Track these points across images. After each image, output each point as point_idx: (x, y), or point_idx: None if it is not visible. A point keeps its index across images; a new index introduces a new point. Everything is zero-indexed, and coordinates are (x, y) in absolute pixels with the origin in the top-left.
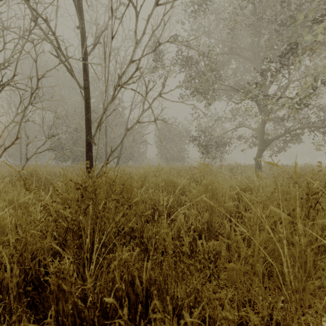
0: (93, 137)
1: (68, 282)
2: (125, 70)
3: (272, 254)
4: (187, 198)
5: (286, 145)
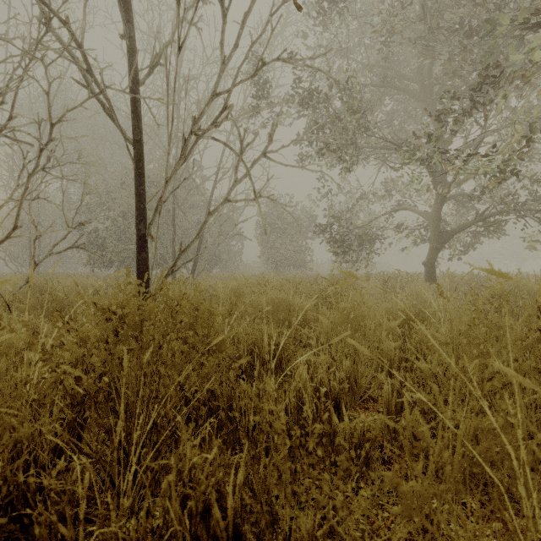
0: (150, 226)
1: (70, 520)
2: (204, 110)
3: (489, 456)
4: (313, 334)
5: (477, 240)
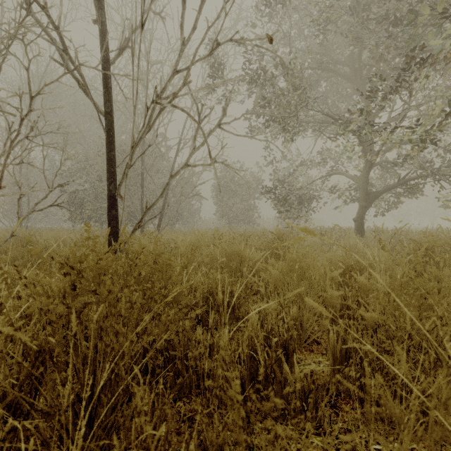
0: (119, 187)
1: None
2: (166, 85)
3: None
4: (262, 283)
5: (399, 200)
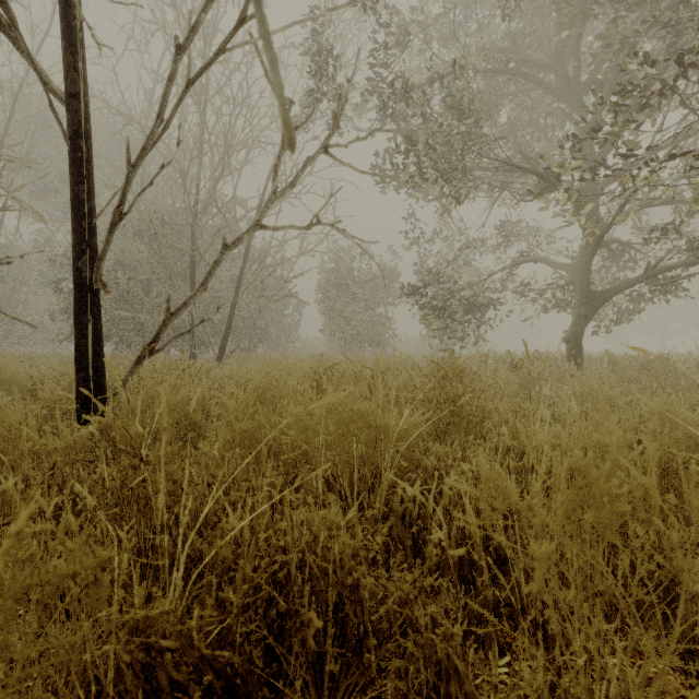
0: (100, 262)
1: None
2: (198, 20)
3: None
4: (462, 551)
5: (637, 306)
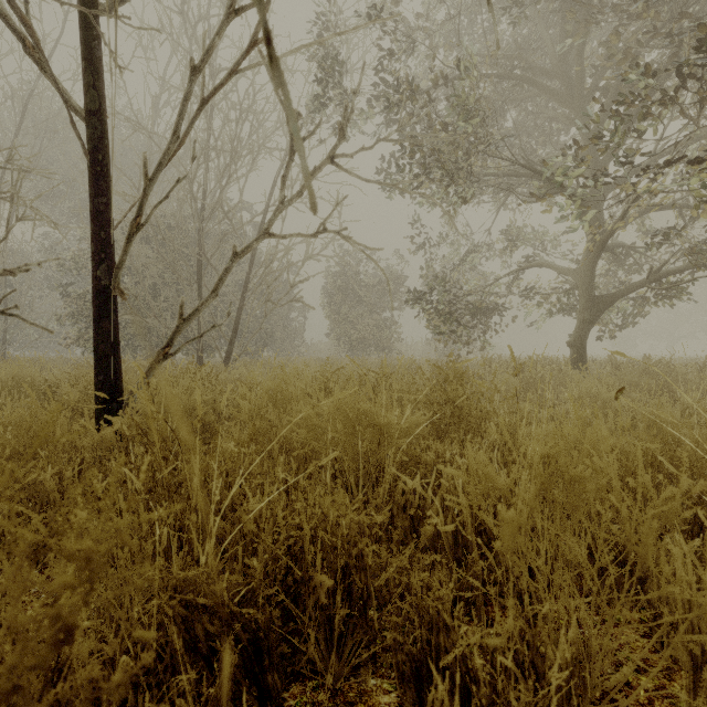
0: (118, 271)
1: None
2: (213, 44)
3: None
4: (452, 527)
5: (641, 310)
